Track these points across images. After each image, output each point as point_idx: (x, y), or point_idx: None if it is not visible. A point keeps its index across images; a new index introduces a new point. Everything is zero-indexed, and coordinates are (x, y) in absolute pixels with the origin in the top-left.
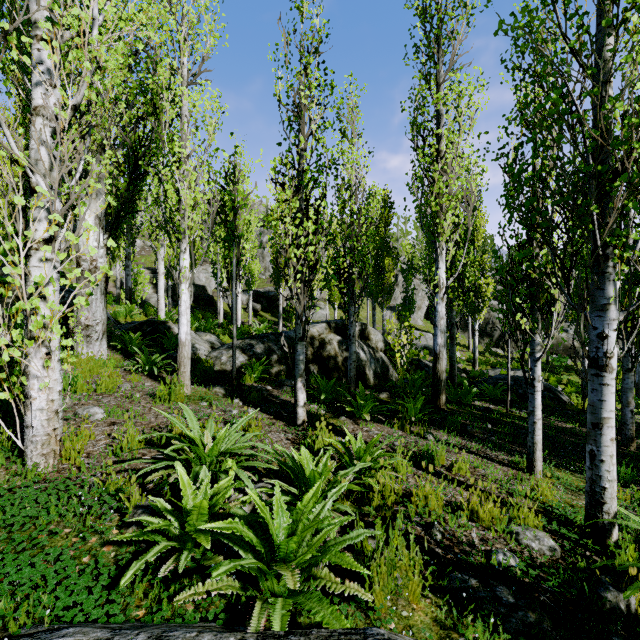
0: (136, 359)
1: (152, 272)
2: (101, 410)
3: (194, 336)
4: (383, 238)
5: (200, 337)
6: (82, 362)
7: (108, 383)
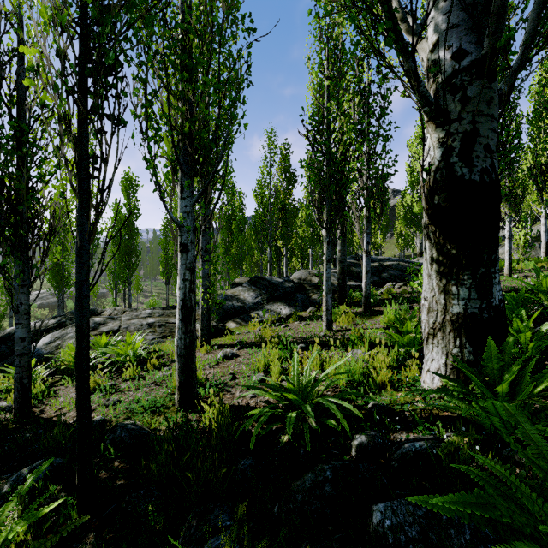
0: (416, 427)
1: None
2: (220, 354)
3: None
4: None
5: None
6: (376, 364)
7: (262, 361)
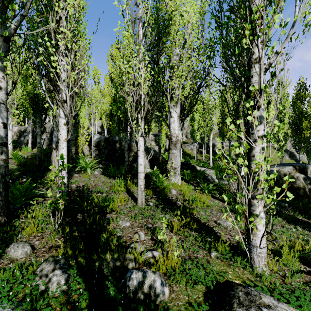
0: (192, 184)
1: (154, 136)
2: (230, 223)
3: (208, 171)
4: (301, 109)
5: (210, 172)
6: (178, 186)
7: (207, 202)
